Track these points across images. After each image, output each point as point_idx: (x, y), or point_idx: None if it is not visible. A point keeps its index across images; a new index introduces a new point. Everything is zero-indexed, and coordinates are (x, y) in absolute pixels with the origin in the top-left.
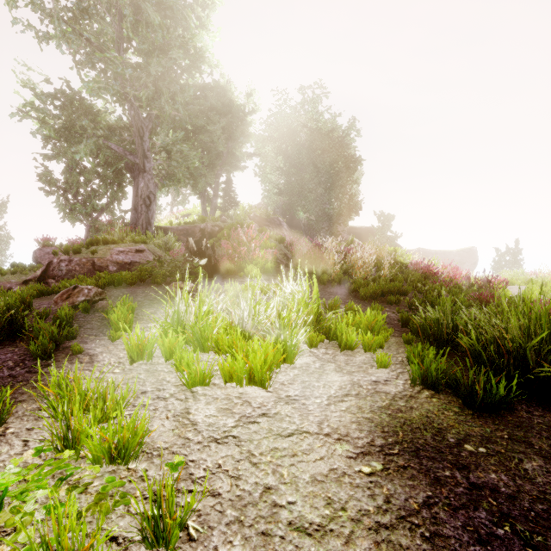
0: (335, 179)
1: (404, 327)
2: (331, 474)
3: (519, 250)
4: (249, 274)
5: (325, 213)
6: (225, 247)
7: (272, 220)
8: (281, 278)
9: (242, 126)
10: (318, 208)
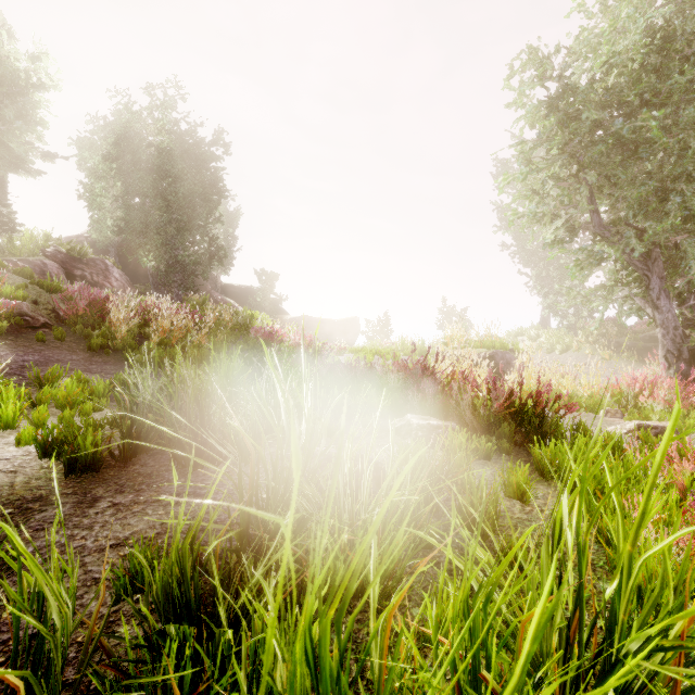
0: (192, 218)
1: None
2: None
3: (387, 321)
4: None
5: (177, 261)
6: None
7: (92, 262)
8: (17, 343)
9: (21, 104)
10: (168, 254)
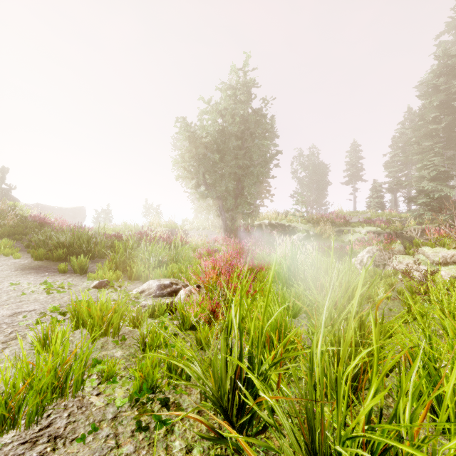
0: None
1: (27, 249)
2: (5, 274)
3: (109, 211)
4: None
5: None
6: None
7: None
8: None
9: None
10: None
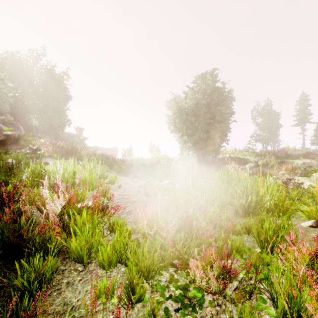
0: (58, 108)
1: (110, 169)
2: None
3: (131, 149)
4: (56, 157)
5: (52, 125)
6: (42, 147)
7: (12, 124)
8: (66, 159)
9: None
10: (48, 122)
